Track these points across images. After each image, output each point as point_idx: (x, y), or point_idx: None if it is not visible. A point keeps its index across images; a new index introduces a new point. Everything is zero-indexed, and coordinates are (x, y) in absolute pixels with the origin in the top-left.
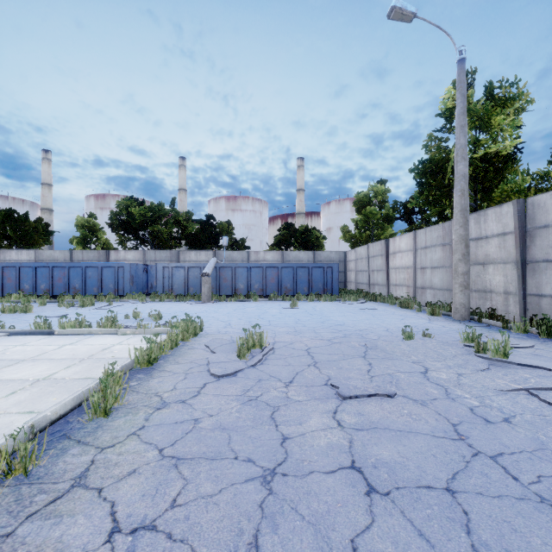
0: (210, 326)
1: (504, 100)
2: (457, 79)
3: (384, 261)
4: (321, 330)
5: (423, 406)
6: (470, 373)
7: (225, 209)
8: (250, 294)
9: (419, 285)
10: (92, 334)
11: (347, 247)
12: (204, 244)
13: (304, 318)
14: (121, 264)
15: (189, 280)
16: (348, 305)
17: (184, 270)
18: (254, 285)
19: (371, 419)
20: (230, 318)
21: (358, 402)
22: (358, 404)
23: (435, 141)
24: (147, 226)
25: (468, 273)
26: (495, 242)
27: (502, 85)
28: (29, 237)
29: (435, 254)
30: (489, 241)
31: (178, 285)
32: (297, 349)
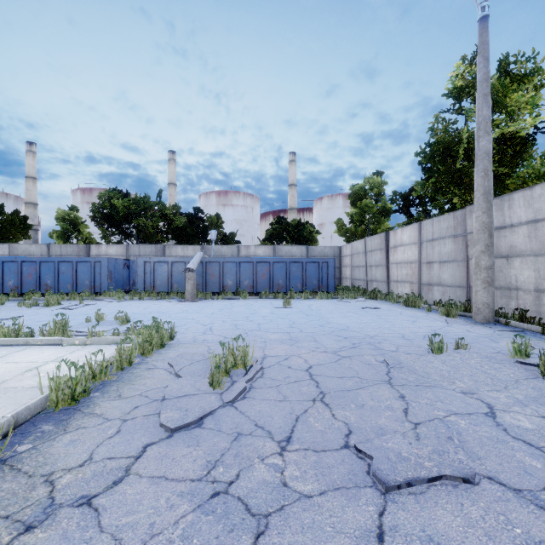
0: (186, 332)
1: (519, 76)
2: (479, 40)
3: (383, 256)
4: (322, 337)
5: (542, 512)
6: None
7: (216, 204)
8: (239, 291)
9: (425, 281)
10: (30, 344)
11: (339, 243)
12: (192, 238)
13: (299, 320)
14: (97, 258)
15: (173, 276)
16: (347, 304)
17: (167, 265)
18: (244, 282)
19: None
20: (213, 321)
21: (415, 499)
22: (418, 508)
23: (441, 124)
24: (132, 219)
25: (493, 268)
26: (523, 231)
27: (517, 60)
28: (5, 231)
29: (444, 246)
30: (515, 229)
31: (161, 281)
32: (294, 369)
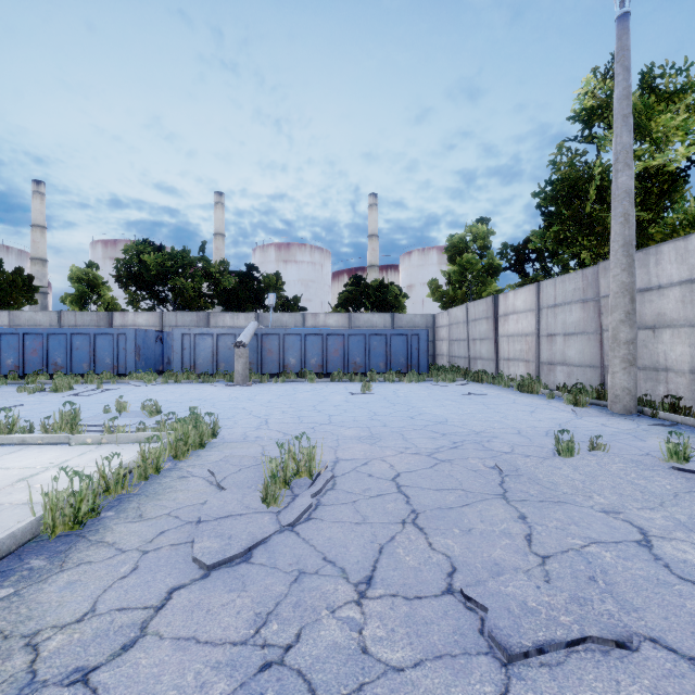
0: (234, 426)
1: (667, 94)
2: (617, 45)
3: (490, 326)
4: (413, 434)
5: None
6: None
7: (275, 260)
8: (305, 372)
9: (545, 359)
10: (27, 443)
11: (433, 309)
12: (244, 304)
13: (382, 411)
14: (122, 330)
15: (219, 353)
16: (444, 389)
17: (211, 338)
18: (311, 360)
19: None
20: (270, 411)
21: (551, 673)
22: (555, 688)
23: (566, 155)
24: (167, 279)
25: (635, 342)
26: (675, 294)
27: (665, 73)
28: (3, 294)
29: (570, 314)
30: (664, 292)
31: (204, 359)
32: (376, 478)
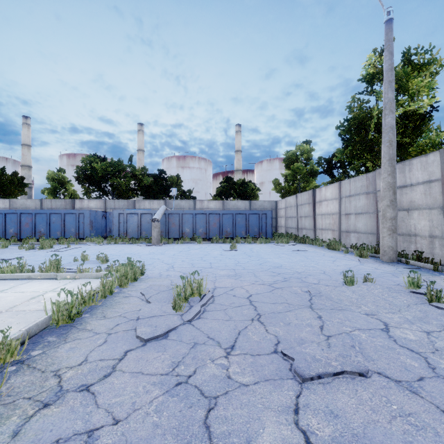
0: (153, 269)
1: (419, 65)
2: (385, 38)
3: (311, 209)
4: (260, 273)
5: (413, 395)
6: (438, 330)
7: (176, 166)
8: (195, 237)
9: (344, 229)
10: (31, 278)
11: (276, 198)
12: (157, 194)
13: (243, 260)
14: (81, 211)
15: (141, 225)
16: (282, 247)
17: (137, 216)
18: (199, 230)
19: (352, 428)
20: (174, 260)
21: (323, 387)
22: (325, 392)
23: (357, 103)
24: (108, 179)
25: (396, 218)
26: (420, 189)
27: (417, 52)
28: (6, 188)
29: (359, 201)
30: (414, 188)
31: (132, 229)
32: (238, 297)
